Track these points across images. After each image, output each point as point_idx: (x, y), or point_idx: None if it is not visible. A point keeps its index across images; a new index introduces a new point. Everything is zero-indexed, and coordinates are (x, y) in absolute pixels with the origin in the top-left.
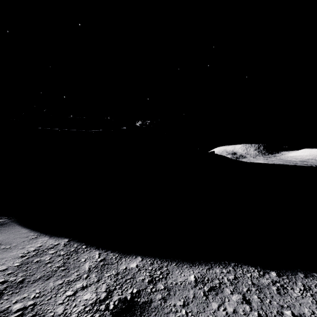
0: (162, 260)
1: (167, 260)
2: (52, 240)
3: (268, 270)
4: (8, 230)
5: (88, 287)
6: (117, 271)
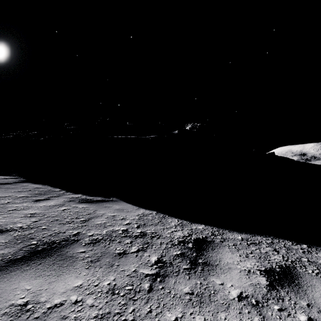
0: (218, 228)
1: (222, 229)
2: (148, 211)
3: (301, 244)
4: (121, 203)
5: (178, 231)
6: (191, 228)
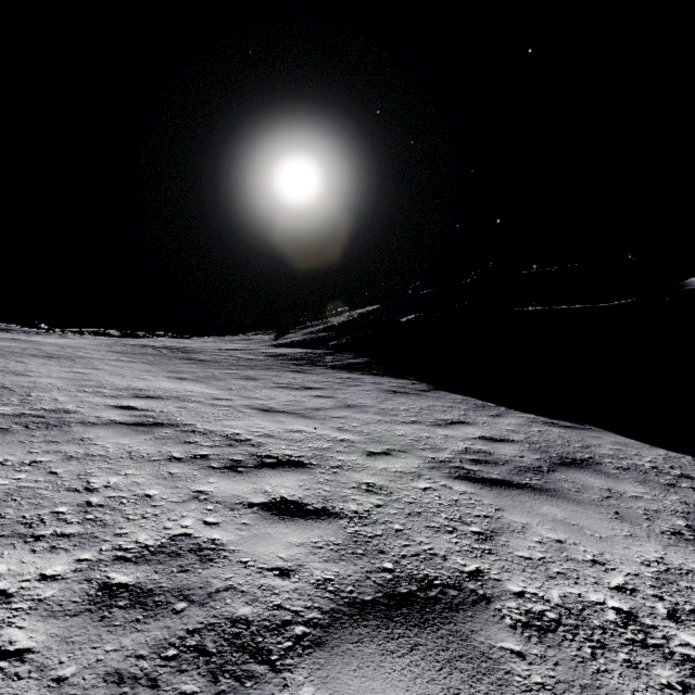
0: None
1: None
2: (673, 453)
3: None
4: (612, 436)
5: None
6: None
